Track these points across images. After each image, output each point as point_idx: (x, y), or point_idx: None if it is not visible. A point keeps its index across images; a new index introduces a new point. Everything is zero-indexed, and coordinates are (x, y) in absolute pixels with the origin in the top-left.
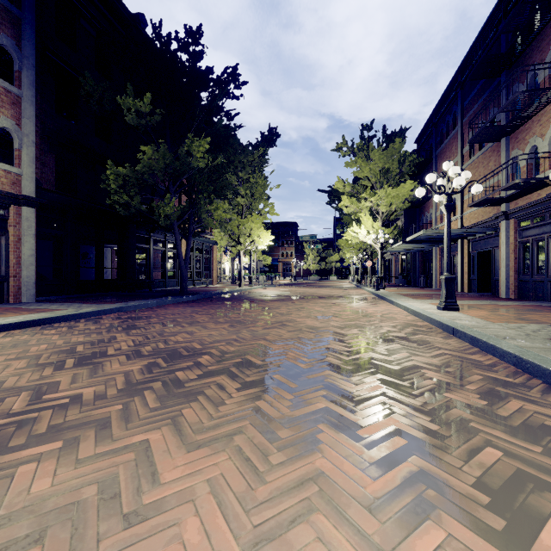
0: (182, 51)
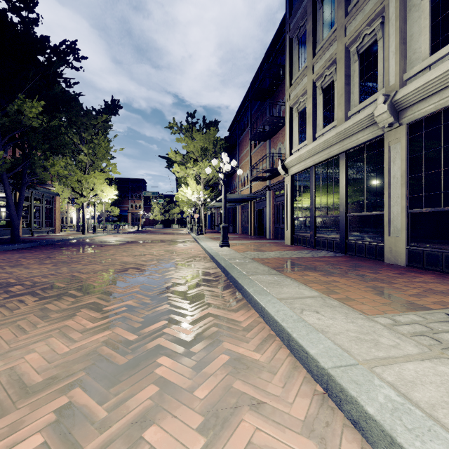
0: (14, 12)
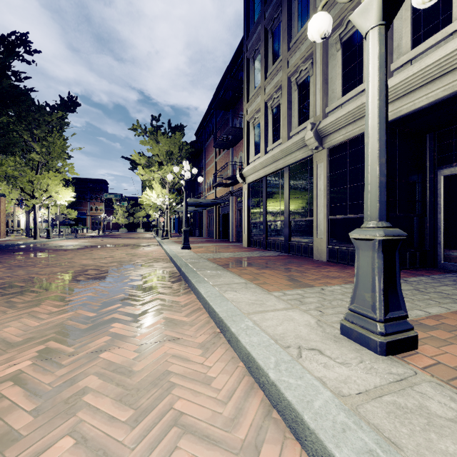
0: None
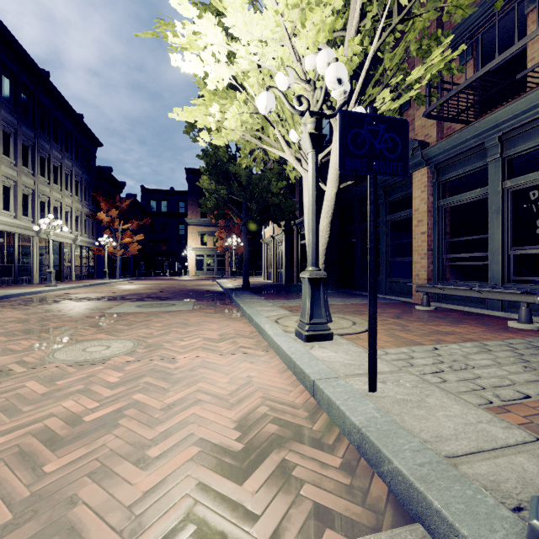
0: None
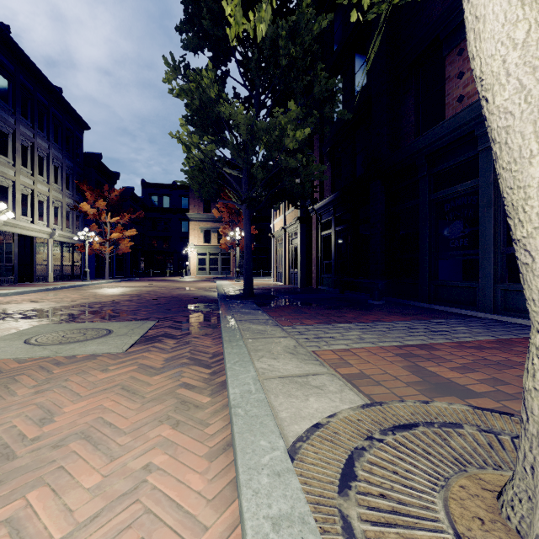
0: None
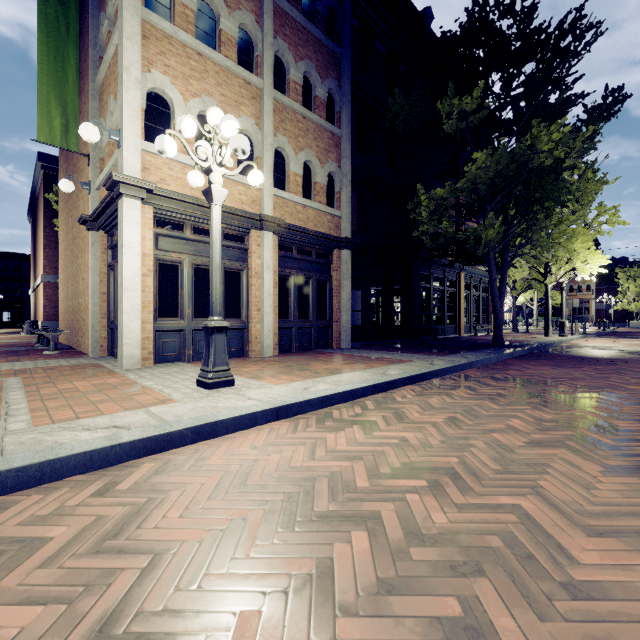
0: (503, 17)
